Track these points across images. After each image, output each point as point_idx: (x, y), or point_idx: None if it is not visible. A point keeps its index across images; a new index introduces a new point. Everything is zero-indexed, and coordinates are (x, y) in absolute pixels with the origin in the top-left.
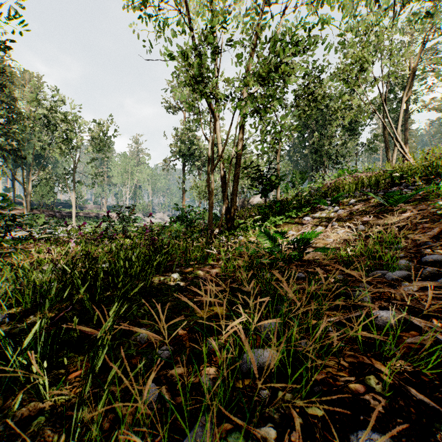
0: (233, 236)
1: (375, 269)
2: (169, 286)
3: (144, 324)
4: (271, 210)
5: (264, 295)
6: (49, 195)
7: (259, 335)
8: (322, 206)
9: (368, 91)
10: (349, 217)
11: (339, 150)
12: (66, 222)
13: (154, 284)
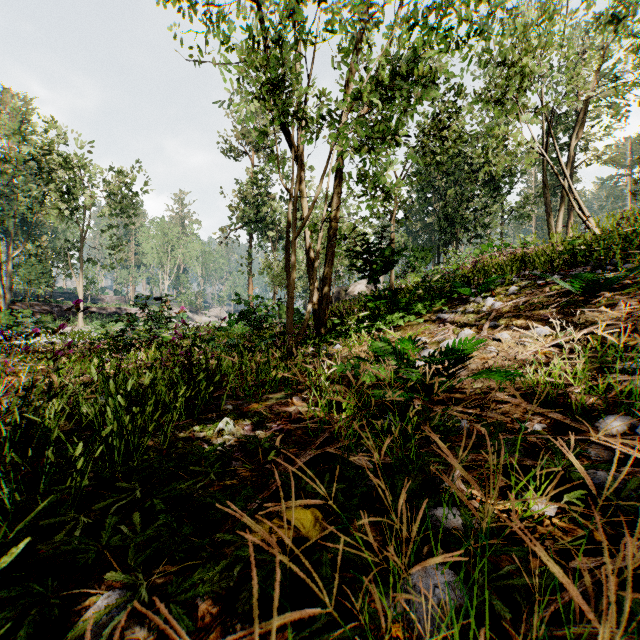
0: (325, 344)
1: (600, 412)
2: (203, 453)
3: (125, 566)
4: (384, 303)
5: (401, 479)
6: (41, 280)
7: (409, 621)
8: (464, 296)
9: (531, 122)
10: (514, 314)
11: (477, 218)
12: (70, 322)
13: (177, 443)
